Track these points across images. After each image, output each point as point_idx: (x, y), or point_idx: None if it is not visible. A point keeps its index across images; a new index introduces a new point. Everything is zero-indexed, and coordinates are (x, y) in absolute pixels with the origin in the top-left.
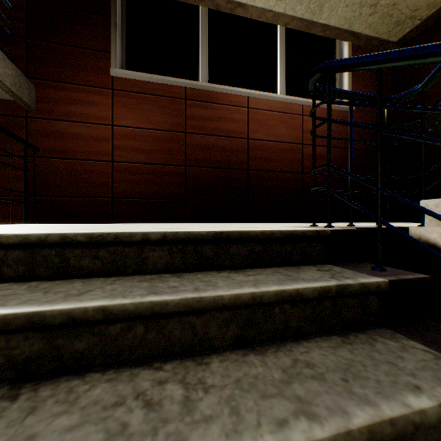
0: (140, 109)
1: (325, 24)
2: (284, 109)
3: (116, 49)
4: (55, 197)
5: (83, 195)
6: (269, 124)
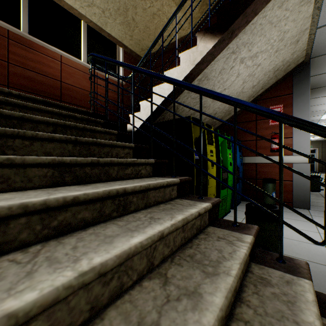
0: None
1: (109, 33)
2: (86, 71)
3: None
4: None
5: None
6: (76, 77)
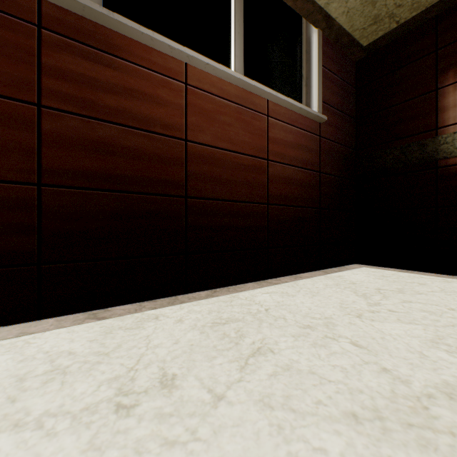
0: None
1: None
2: (244, 101)
3: None
4: None
5: None
6: (221, 120)
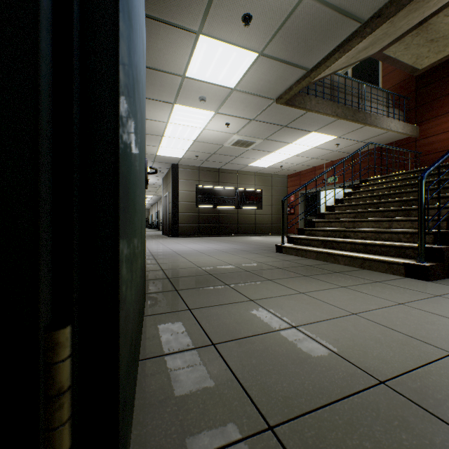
0: None
1: None
2: None
3: None
4: None
5: None
6: None
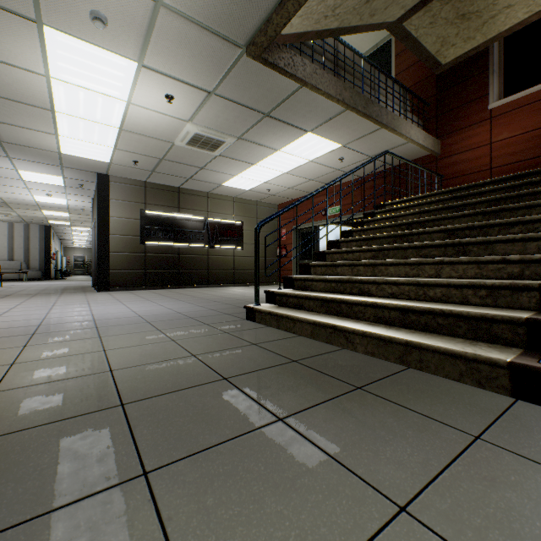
0: (513, 122)
1: None
2: None
3: (492, 90)
4: None
5: None
6: None
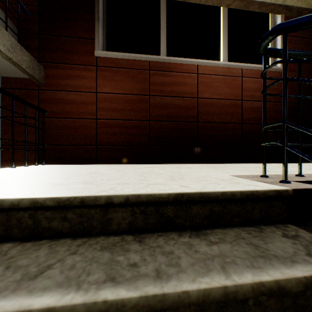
0: (115, 79)
1: (262, 1)
2: (227, 73)
3: (98, 37)
4: (57, 145)
5: (76, 144)
6: (214, 85)
